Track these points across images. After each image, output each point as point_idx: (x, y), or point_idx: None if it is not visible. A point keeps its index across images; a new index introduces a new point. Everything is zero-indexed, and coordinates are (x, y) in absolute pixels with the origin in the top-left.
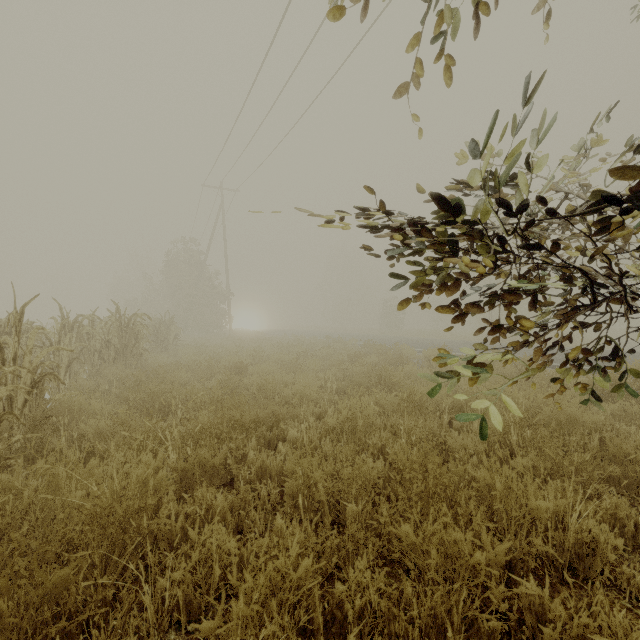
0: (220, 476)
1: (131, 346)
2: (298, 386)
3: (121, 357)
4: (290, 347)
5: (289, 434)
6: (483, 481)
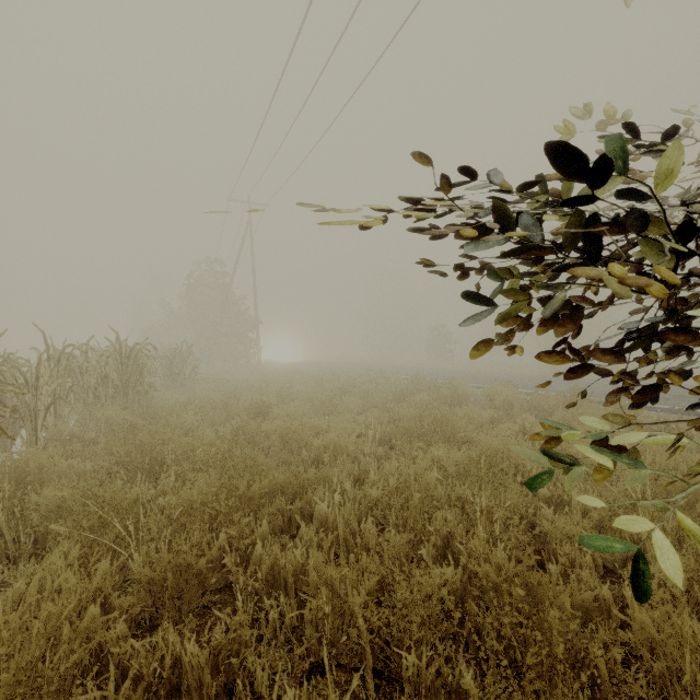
0: (211, 584)
1: (133, 382)
2: (331, 436)
3: (121, 395)
4: (324, 382)
5: (316, 509)
6: (641, 632)
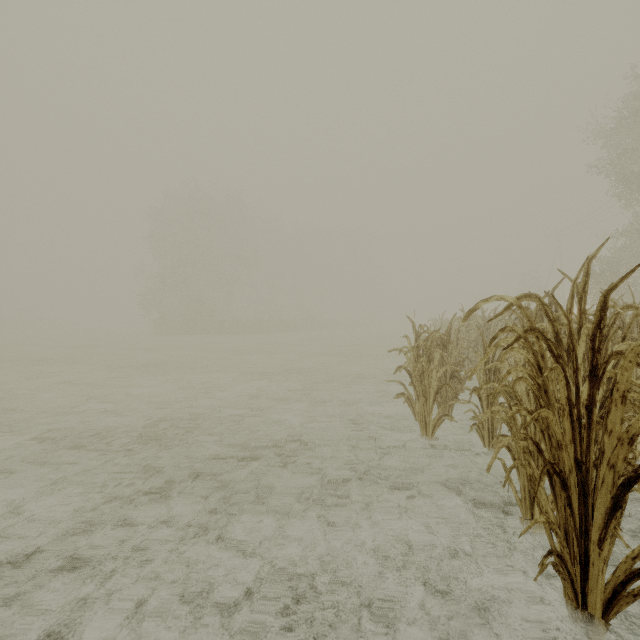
0: None
1: None
2: None
3: None
4: None
5: None
6: None
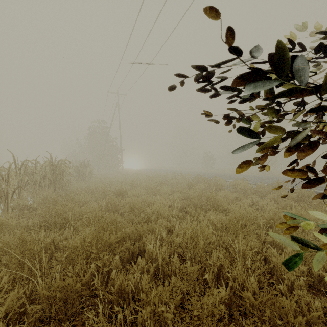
0: (85, 296)
1: (58, 178)
2: (155, 207)
3: (52, 185)
4: (153, 178)
5: (147, 248)
6: None
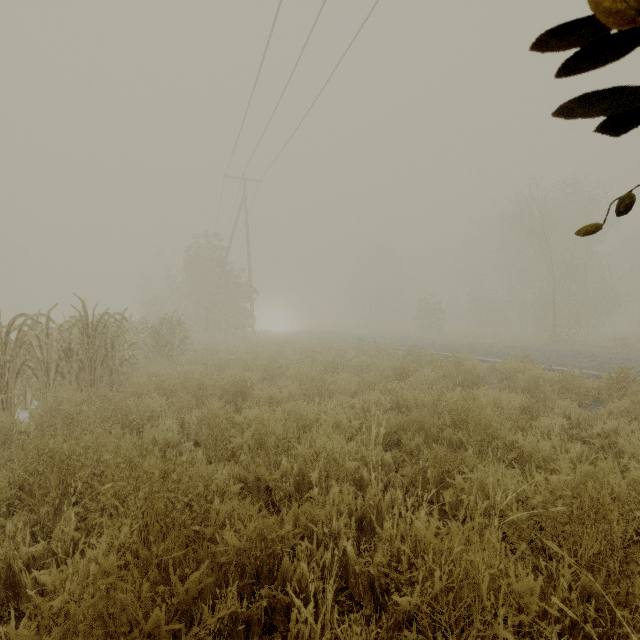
0: None
1: (101, 356)
2: (322, 441)
3: (86, 371)
4: (315, 354)
5: (293, 618)
6: None
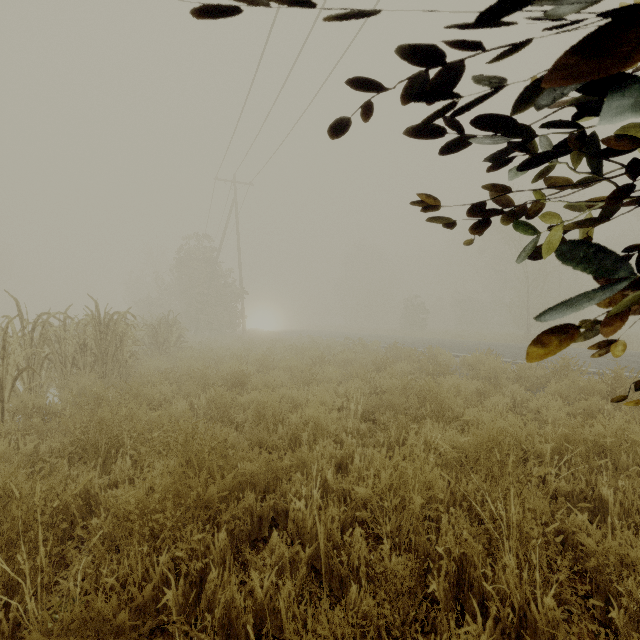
0: (142, 636)
1: (112, 350)
2: (310, 412)
3: (99, 364)
4: (304, 350)
5: (292, 508)
6: None
